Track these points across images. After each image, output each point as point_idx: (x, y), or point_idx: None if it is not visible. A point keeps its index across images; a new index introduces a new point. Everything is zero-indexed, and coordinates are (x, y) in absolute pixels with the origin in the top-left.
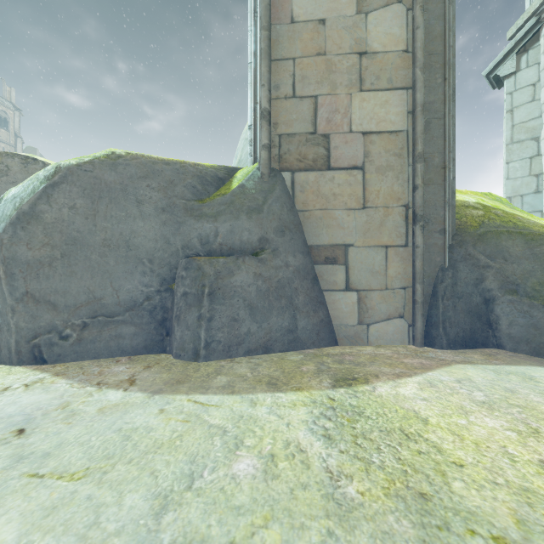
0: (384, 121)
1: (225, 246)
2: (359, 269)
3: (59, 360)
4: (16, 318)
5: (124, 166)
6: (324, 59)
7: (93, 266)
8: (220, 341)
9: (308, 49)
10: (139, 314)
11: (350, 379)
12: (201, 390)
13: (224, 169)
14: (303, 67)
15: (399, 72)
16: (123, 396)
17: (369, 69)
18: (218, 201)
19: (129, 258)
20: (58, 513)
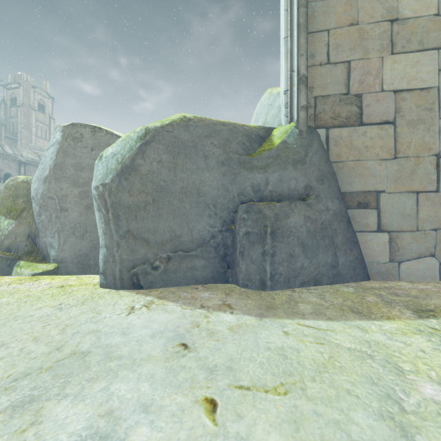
0: (415, 79)
1: (275, 192)
2: (391, 213)
3: (151, 287)
4: (120, 251)
5: (194, 127)
6: (356, 29)
7: (175, 210)
8: (281, 273)
9: (342, 21)
10: (207, 250)
11: (428, 311)
12: (298, 316)
13: (263, 129)
14: (336, 37)
15: (430, 34)
16: (236, 318)
17: (400, 34)
18: (266, 155)
19: (199, 203)
20: (305, 428)
